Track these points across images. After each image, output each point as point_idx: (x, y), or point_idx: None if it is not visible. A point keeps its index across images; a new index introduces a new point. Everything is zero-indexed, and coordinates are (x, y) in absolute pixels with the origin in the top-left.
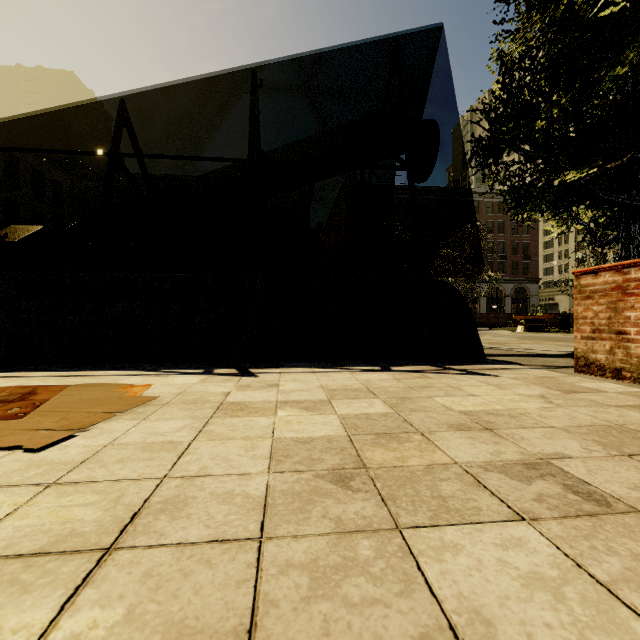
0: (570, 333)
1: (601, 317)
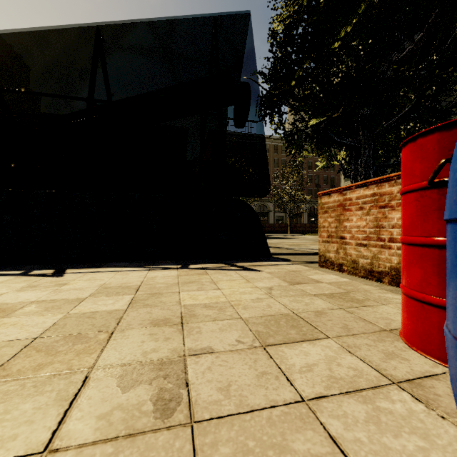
0: None
1: (332, 226)
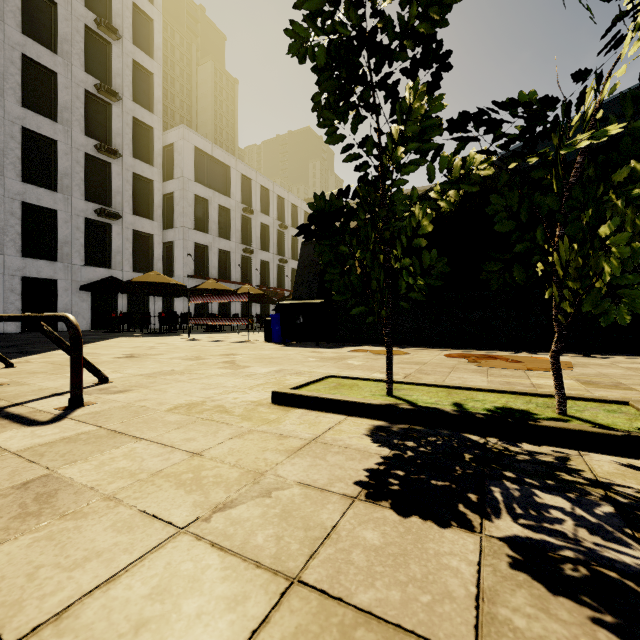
0: None
1: None
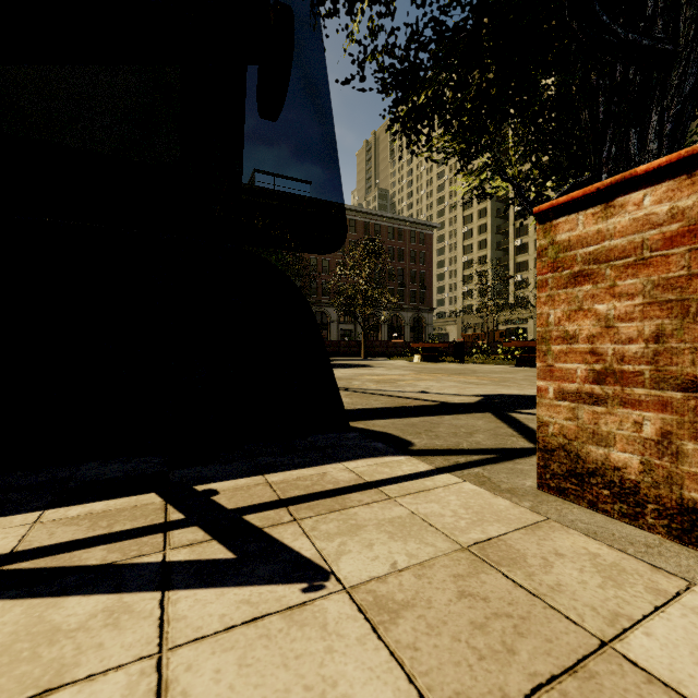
0: (464, 363)
1: (626, 334)
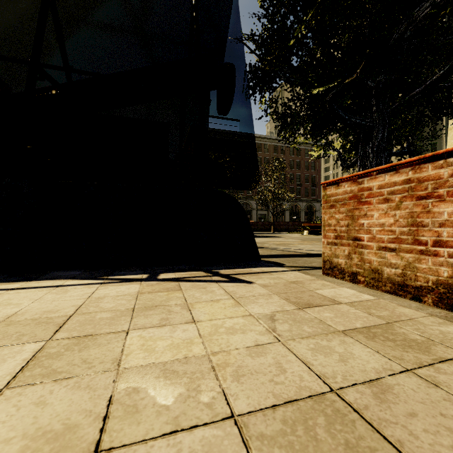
0: None
1: (342, 224)
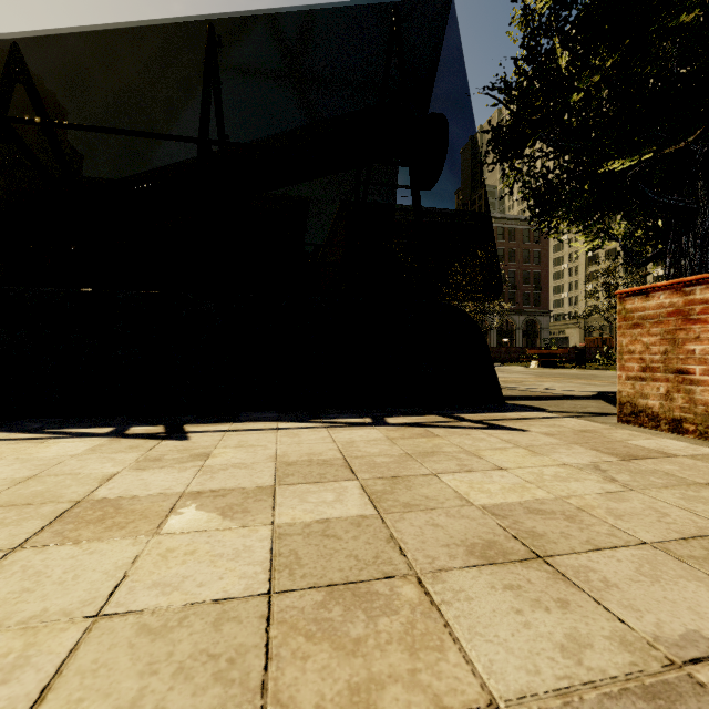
0: (586, 369)
1: (654, 351)
